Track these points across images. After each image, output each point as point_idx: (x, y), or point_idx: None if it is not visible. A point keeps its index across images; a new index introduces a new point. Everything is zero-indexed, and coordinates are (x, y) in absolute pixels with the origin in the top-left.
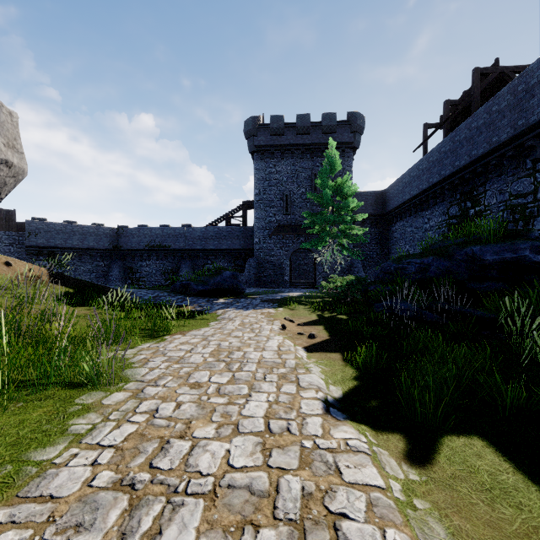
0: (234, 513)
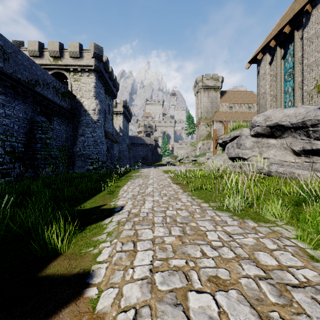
0: (149, 195)
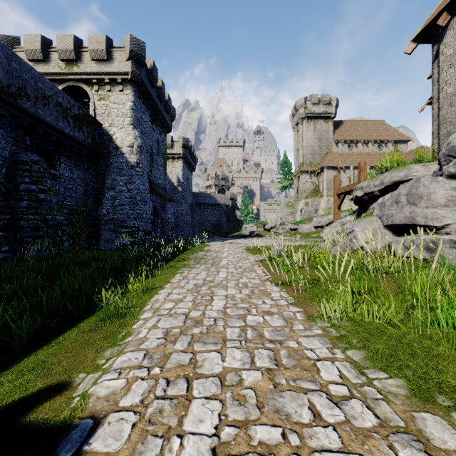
0: (211, 335)
